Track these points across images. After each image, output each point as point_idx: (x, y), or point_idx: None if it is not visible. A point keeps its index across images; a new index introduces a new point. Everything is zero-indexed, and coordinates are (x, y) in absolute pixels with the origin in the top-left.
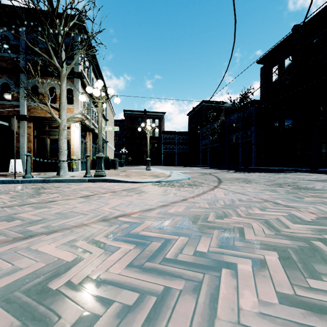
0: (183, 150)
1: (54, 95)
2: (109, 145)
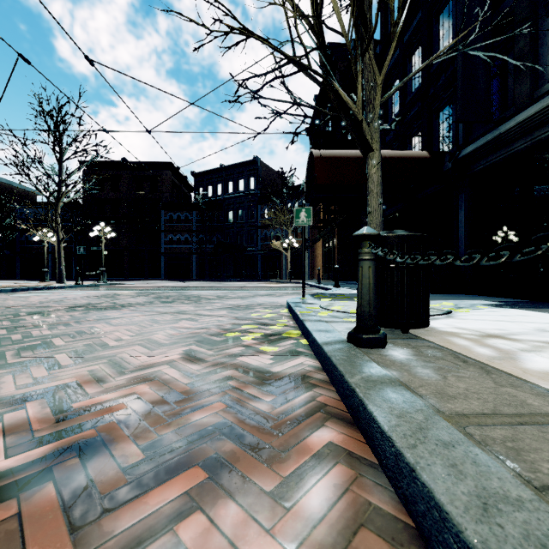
0: None
1: None
2: None
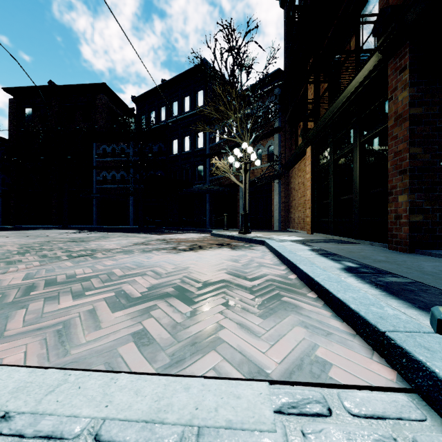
0: None
1: None
2: None
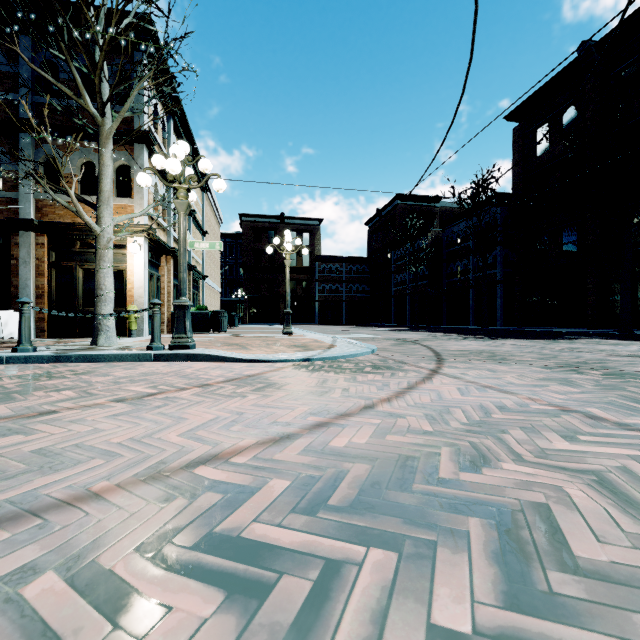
0: (358, 295)
1: (92, 179)
2: (210, 284)
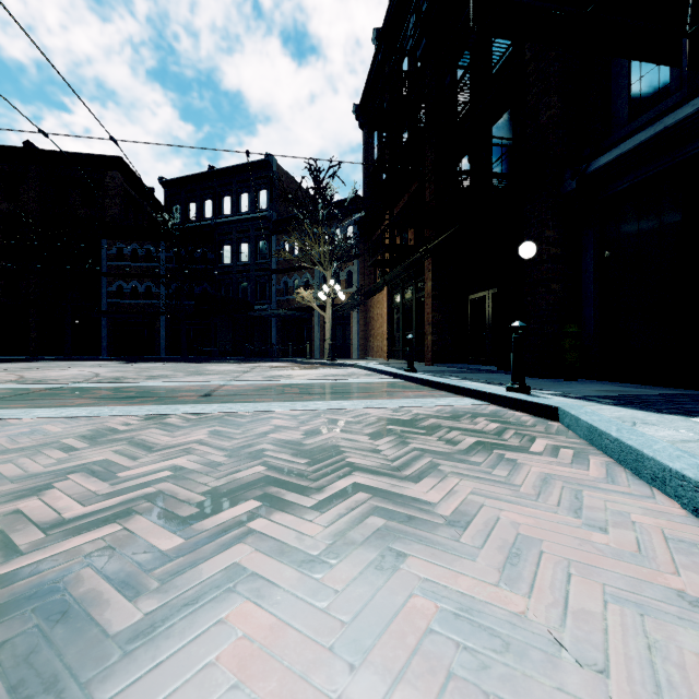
0: None
1: None
2: None
